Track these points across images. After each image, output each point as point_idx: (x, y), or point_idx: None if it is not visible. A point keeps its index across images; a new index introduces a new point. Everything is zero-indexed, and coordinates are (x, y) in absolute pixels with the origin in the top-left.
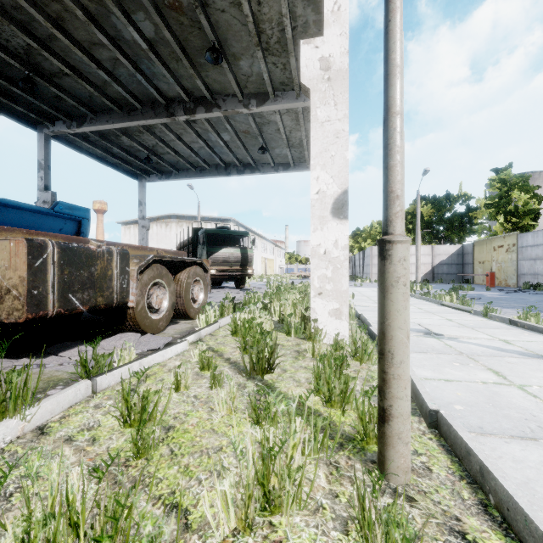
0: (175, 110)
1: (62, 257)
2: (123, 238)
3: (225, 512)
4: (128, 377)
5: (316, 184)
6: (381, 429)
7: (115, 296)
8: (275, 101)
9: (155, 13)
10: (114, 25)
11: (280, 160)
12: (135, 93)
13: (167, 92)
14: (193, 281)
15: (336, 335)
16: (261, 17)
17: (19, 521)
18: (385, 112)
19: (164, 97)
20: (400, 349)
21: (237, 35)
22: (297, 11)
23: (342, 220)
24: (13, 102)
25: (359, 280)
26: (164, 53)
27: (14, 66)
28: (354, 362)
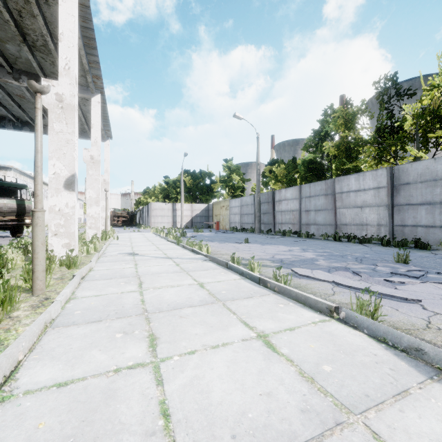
0: None
1: None
2: None
3: None
4: None
5: (53, 168)
6: (32, 278)
7: None
8: None
9: None
10: None
11: None
12: None
13: None
14: None
15: (61, 257)
16: (25, 25)
17: None
18: (34, 164)
19: None
20: (38, 248)
21: (1, 26)
22: (57, 35)
23: (71, 191)
24: None
25: (142, 227)
26: None
27: None
28: (67, 269)
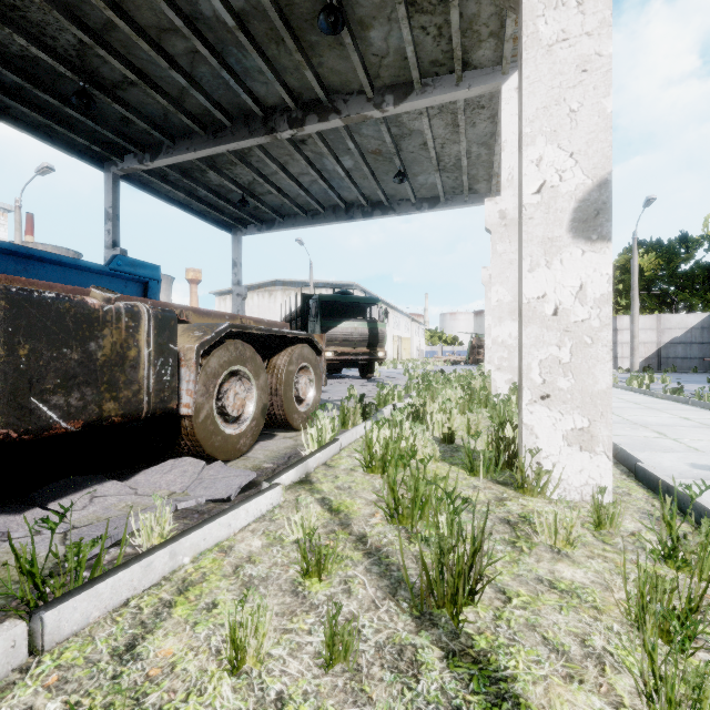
0: (276, 124)
1: (11, 318)
2: None
3: None
4: (140, 591)
5: (535, 173)
6: None
7: (145, 398)
8: (422, 93)
9: None
10: None
11: (424, 194)
12: (222, 105)
13: (265, 99)
14: (299, 368)
15: (599, 493)
16: None
17: None
18: None
19: (261, 106)
20: None
21: None
22: None
23: (595, 243)
24: (71, 130)
25: None
26: (258, 33)
27: (67, 78)
28: (670, 573)
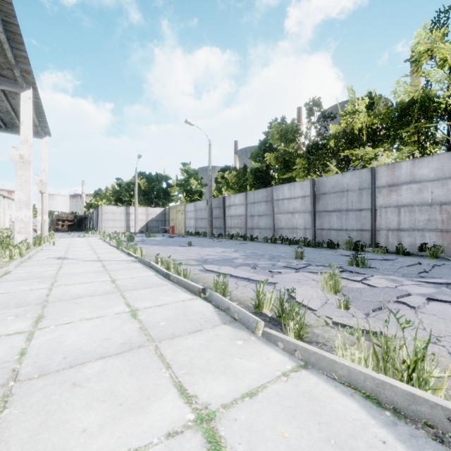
0: None
1: None
2: None
3: None
4: None
5: None
6: None
7: None
8: None
9: None
10: None
11: None
12: None
13: None
14: None
15: None
16: None
17: None
18: None
19: None
20: None
21: None
22: None
23: None
24: None
25: (90, 232)
26: None
27: None
28: None
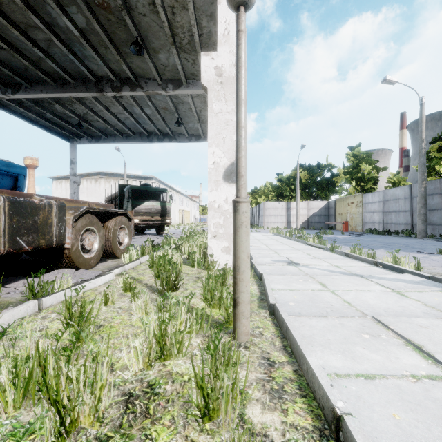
0: (104, 87)
1: (11, 208)
2: (55, 192)
3: (136, 359)
4: (67, 299)
5: (212, 157)
6: (233, 312)
7: (55, 239)
8: (187, 87)
9: (87, 9)
10: (49, 13)
11: (193, 132)
12: (68, 70)
13: (97, 72)
14: (119, 228)
15: (225, 265)
16: (175, 23)
17: (10, 361)
18: (236, 125)
19: (94, 75)
20: (243, 263)
21: (156, 34)
22: (202, 23)
23: (230, 183)
24: None
25: (255, 227)
26: (94, 41)
27: None
28: None
